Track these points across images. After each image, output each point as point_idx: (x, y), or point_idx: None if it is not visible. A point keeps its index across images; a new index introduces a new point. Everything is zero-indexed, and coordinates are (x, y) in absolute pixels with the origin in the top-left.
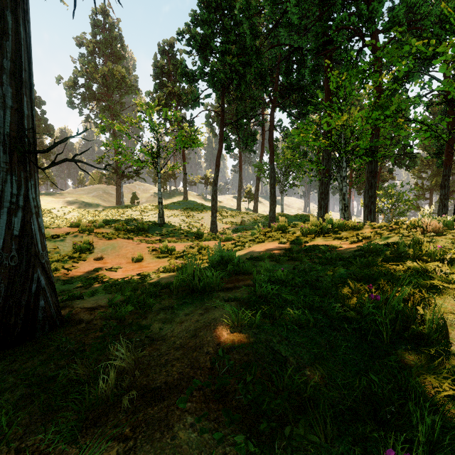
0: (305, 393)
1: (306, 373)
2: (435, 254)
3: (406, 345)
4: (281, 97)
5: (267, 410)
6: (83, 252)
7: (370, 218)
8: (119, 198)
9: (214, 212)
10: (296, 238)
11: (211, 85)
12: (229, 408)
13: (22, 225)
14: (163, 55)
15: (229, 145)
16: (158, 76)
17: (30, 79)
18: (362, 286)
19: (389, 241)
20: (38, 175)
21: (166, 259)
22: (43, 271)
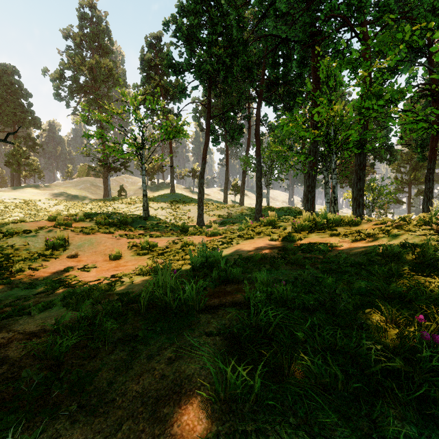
0: None
1: None
2: None
3: None
4: (267, 91)
5: None
6: (56, 249)
7: (358, 211)
8: (106, 191)
9: (200, 205)
10: (289, 234)
11: (197, 77)
12: None
13: None
14: (150, 48)
15: (216, 138)
16: (145, 69)
17: None
18: (400, 312)
19: (404, 241)
20: None
21: (147, 256)
22: None
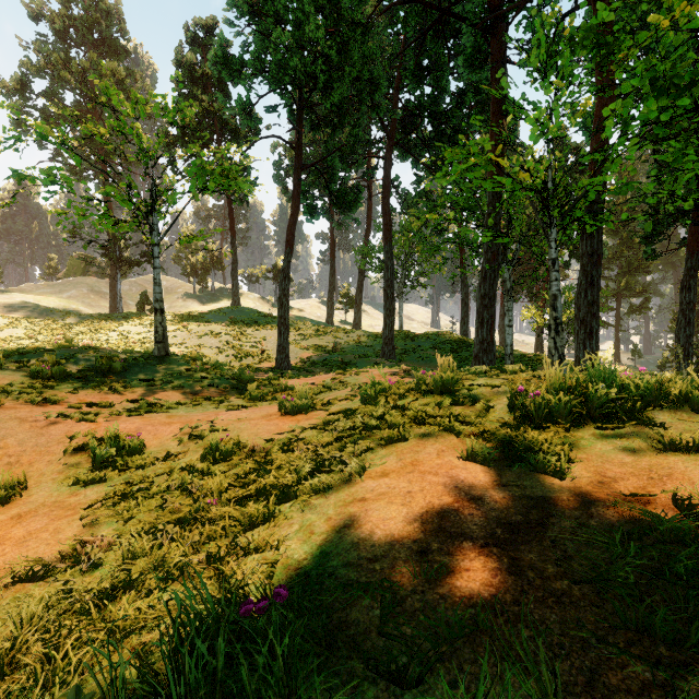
0: None
1: None
2: None
3: None
4: (402, 130)
5: None
6: None
7: (589, 346)
8: (115, 301)
9: (283, 330)
10: (520, 437)
11: (275, 84)
12: None
13: None
14: (194, 46)
15: (313, 206)
16: (184, 82)
17: None
18: None
19: None
20: None
21: (95, 490)
22: None
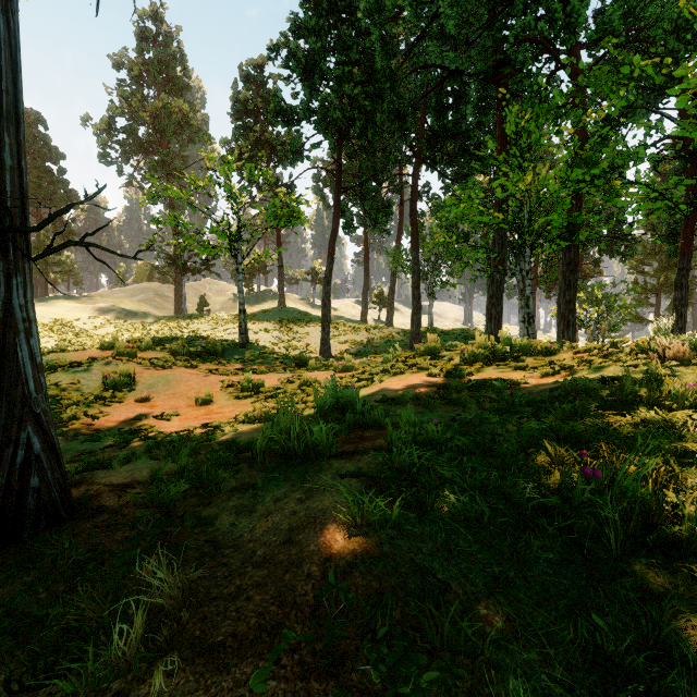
0: (481, 654)
1: (480, 612)
2: (684, 398)
3: (648, 556)
4: (429, 148)
5: (415, 692)
6: (119, 390)
7: (567, 335)
8: (179, 304)
9: (326, 326)
10: (455, 368)
11: (321, 129)
12: (345, 688)
13: (0, 351)
14: (247, 82)
15: (350, 222)
16: (239, 115)
17: (17, 108)
18: (569, 451)
19: (606, 374)
20: (29, 268)
21: (250, 400)
22: (37, 428)
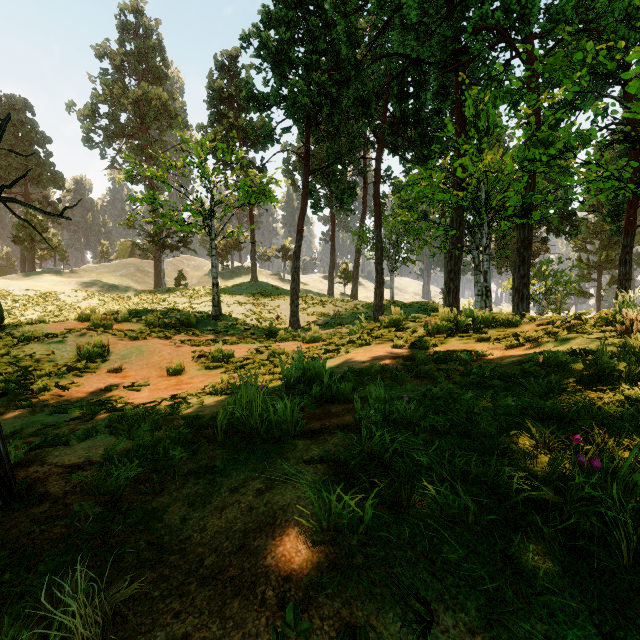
0: None
1: None
2: None
3: None
4: (391, 133)
5: None
6: (92, 360)
7: (521, 308)
8: (158, 278)
9: (295, 299)
10: (419, 339)
11: (290, 114)
12: None
13: None
14: (221, 72)
15: (317, 202)
16: (214, 103)
17: None
18: (555, 433)
19: (575, 346)
20: None
21: (220, 370)
22: None
